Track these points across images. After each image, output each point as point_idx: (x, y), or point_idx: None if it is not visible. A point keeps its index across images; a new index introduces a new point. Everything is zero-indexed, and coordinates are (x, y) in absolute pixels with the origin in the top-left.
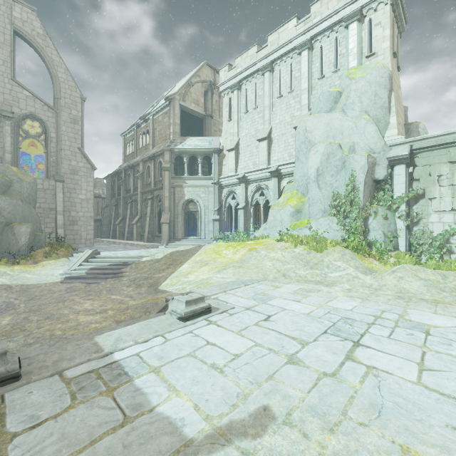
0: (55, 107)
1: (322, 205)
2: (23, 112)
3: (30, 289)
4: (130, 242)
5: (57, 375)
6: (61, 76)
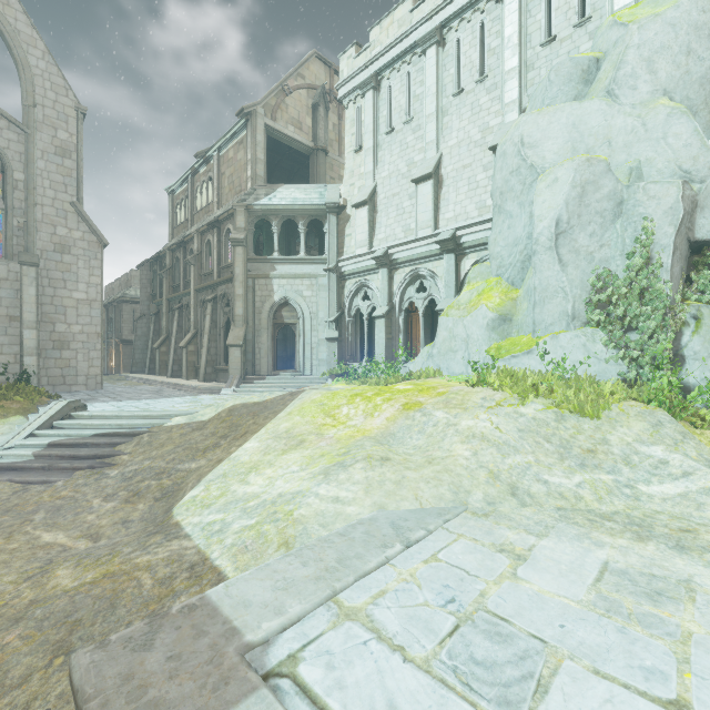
0: (24, 124)
1: (568, 302)
2: None
3: None
4: (172, 381)
5: None
6: (36, 64)
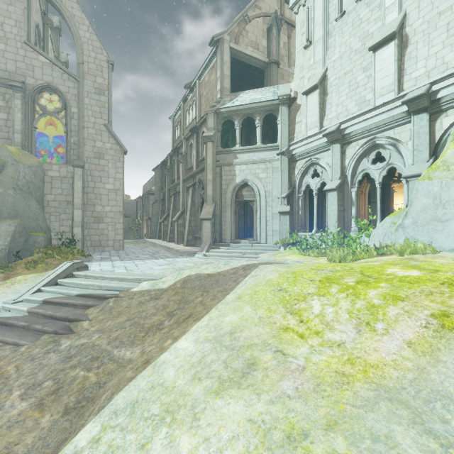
0: (77, 75)
1: None
2: (39, 83)
3: None
4: (167, 245)
5: None
6: (84, 35)
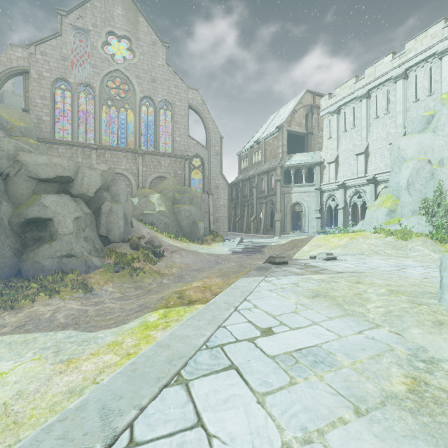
0: (207, 147)
1: (412, 207)
2: (193, 154)
3: (220, 256)
4: (250, 234)
5: (296, 265)
6: (210, 126)
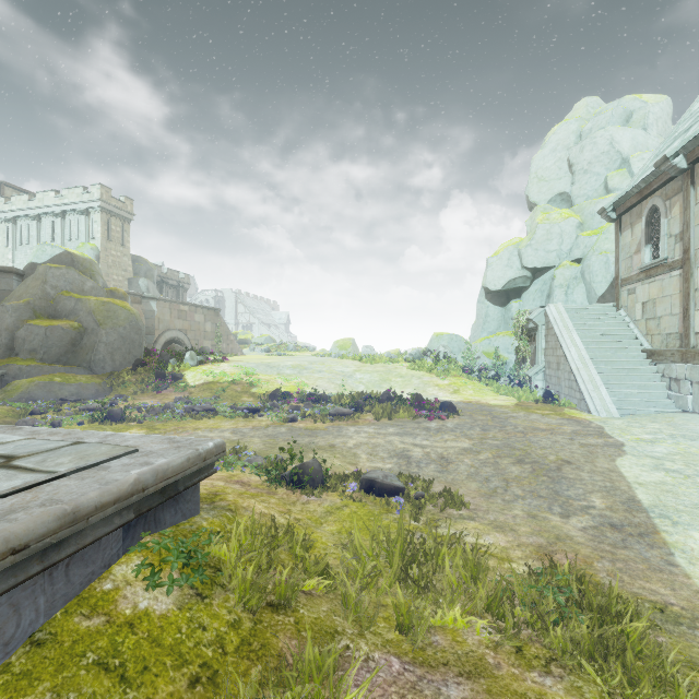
0: None
1: None
2: None
3: None
4: None
5: None
6: None
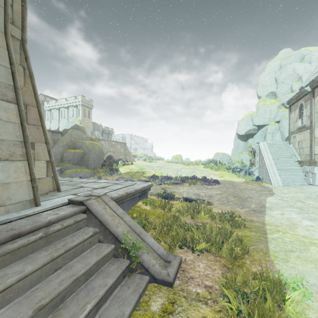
0: None
1: None
2: None
3: None
4: None
5: None
6: None
